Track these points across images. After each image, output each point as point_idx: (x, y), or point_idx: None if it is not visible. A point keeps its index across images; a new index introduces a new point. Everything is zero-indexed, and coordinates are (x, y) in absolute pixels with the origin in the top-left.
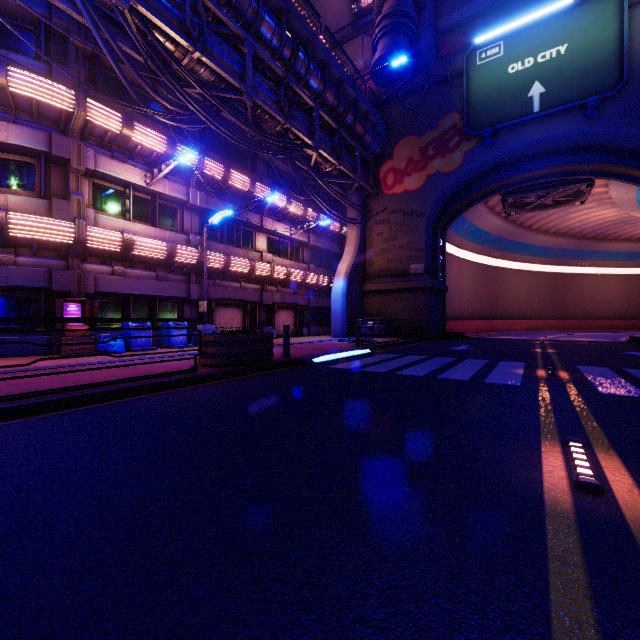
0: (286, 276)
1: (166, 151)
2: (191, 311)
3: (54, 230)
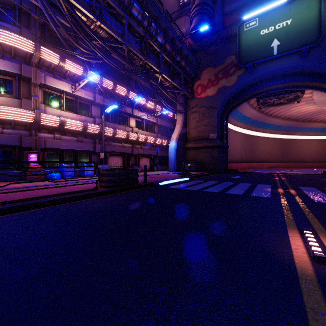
0: (145, 140)
1: (82, 74)
2: (96, 158)
3: (23, 115)
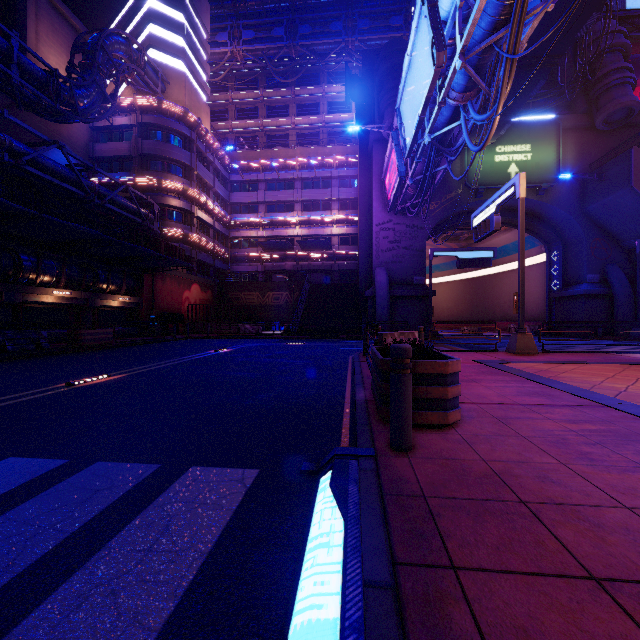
0: None
1: None
2: None
3: None
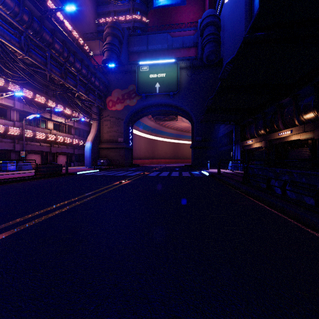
0: (63, 140)
1: (4, 85)
2: (15, 156)
3: None
